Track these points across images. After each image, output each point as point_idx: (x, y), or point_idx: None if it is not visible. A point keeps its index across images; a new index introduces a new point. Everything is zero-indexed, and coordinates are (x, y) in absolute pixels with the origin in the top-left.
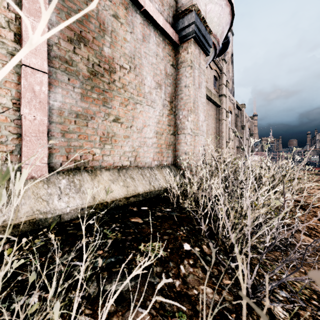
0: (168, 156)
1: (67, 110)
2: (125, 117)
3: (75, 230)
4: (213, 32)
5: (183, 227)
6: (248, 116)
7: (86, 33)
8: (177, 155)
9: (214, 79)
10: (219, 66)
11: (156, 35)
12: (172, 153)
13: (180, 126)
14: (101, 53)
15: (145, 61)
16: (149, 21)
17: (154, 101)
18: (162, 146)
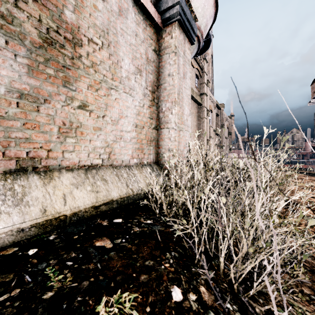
0: (149, 153)
1: (3, 86)
2: (95, 104)
3: None
4: (197, 23)
5: (169, 252)
6: (226, 116)
7: None
8: (159, 152)
9: (195, 78)
10: (200, 65)
11: (135, 11)
12: (154, 149)
13: (163, 120)
14: (61, 16)
15: (122, 39)
16: None
17: (133, 89)
18: (143, 141)
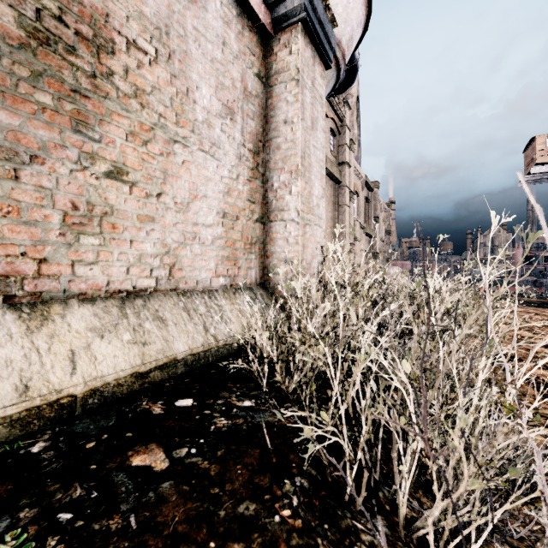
0: (249, 267)
1: None
2: (142, 170)
3: None
4: (336, 33)
5: (290, 479)
6: (383, 202)
7: None
8: (268, 264)
9: (330, 135)
10: (339, 112)
11: None
12: (259, 260)
13: (275, 205)
14: None
15: (197, 49)
16: None
17: (219, 145)
18: (237, 244)
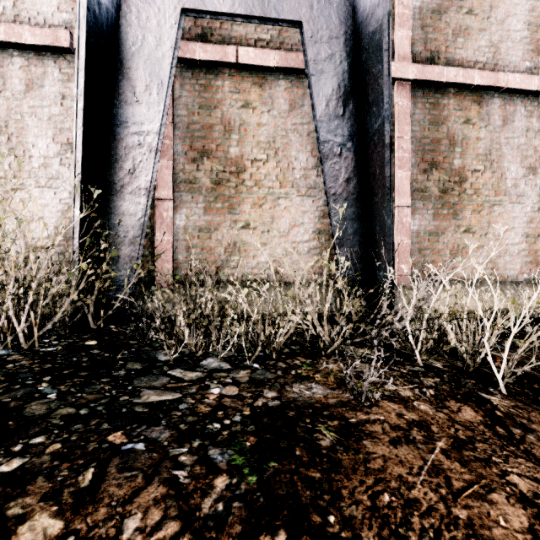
0: None
1: (422, 231)
2: (477, 225)
3: (442, 325)
4: None
5: None
6: None
7: (437, 157)
8: None
9: None
10: None
11: (525, 104)
12: None
13: None
14: (451, 168)
15: (507, 148)
16: (513, 94)
17: (522, 194)
18: (538, 253)
